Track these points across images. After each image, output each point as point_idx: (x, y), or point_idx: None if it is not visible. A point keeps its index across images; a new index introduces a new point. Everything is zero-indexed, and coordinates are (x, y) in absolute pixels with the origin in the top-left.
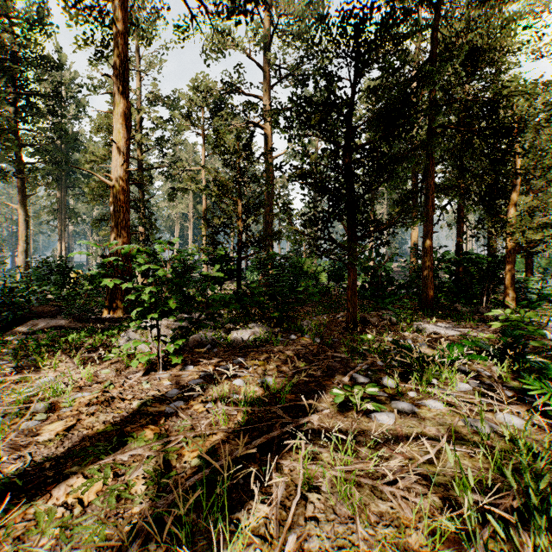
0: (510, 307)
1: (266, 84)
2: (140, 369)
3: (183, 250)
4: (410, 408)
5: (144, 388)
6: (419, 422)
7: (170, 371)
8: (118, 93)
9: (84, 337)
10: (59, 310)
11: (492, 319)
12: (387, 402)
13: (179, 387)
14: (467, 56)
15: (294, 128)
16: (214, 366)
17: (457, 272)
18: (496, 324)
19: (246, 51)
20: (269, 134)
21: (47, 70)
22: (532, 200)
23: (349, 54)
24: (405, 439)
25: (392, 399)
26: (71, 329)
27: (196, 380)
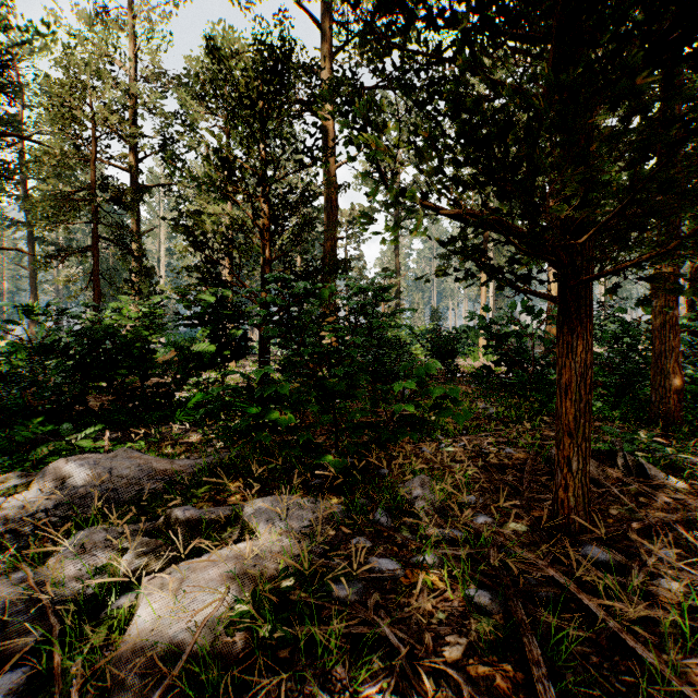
0: None
1: (326, 50)
2: None
3: None
4: None
5: None
6: None
7: None
8: None
9: None
10: None
11: None
12: None
13: None
14: None
15: None
16: None
17: None
18: None
19: None
20: (330, 127)
21: None
22: None
23: None
24: None
25: None
26: None
27: None
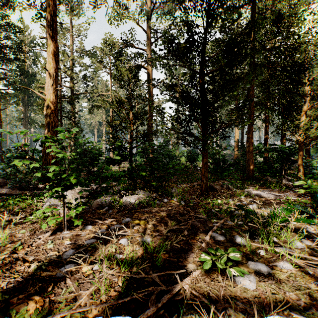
0: (301, 178)
1: (149, 43)
2: (50, 229)
3: (76, 137)
4: (265, 270)
5: (47, 248)
6: (277, 286)
7: (73, 230)
8: (50, 38)
9: (18, 202)
10: (8, 181)
11: (292, 186)
12: (244, 261)
13: (76, 247)
14: (276, 18)
15: (166, 58)
16: (107, 225)
17: (265, 157)
18: (301, 191)
19: (136, 22)
20: (150, 73)
21: (13, 31)
22: (315, 111)
23: (203, 8)
24: (273, 310)
25: (246, 258)
26: (12, 196)
27: (90, 240)
